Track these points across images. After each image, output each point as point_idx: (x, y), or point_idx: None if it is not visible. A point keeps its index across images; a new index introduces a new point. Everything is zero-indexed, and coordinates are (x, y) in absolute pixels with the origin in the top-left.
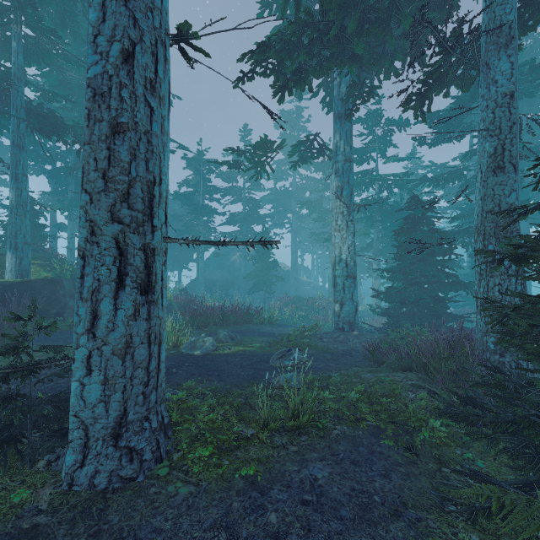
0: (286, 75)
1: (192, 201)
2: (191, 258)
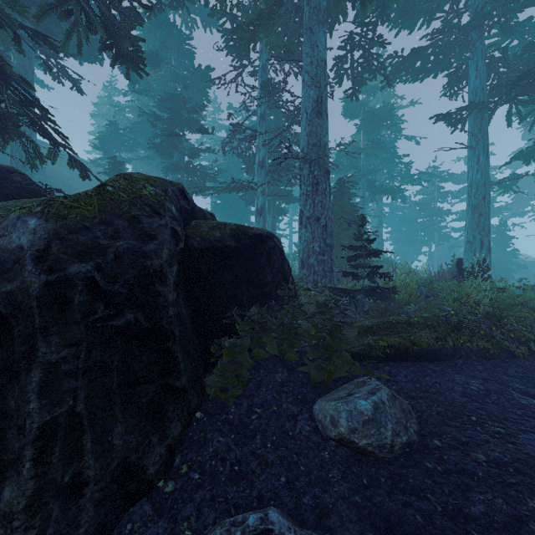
0: (531, 156)
1: (428, 206)
2: (419, 252)
